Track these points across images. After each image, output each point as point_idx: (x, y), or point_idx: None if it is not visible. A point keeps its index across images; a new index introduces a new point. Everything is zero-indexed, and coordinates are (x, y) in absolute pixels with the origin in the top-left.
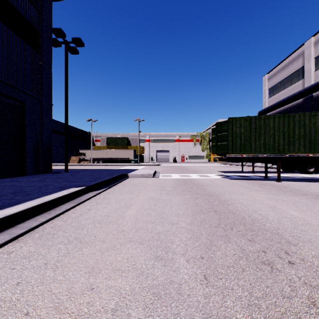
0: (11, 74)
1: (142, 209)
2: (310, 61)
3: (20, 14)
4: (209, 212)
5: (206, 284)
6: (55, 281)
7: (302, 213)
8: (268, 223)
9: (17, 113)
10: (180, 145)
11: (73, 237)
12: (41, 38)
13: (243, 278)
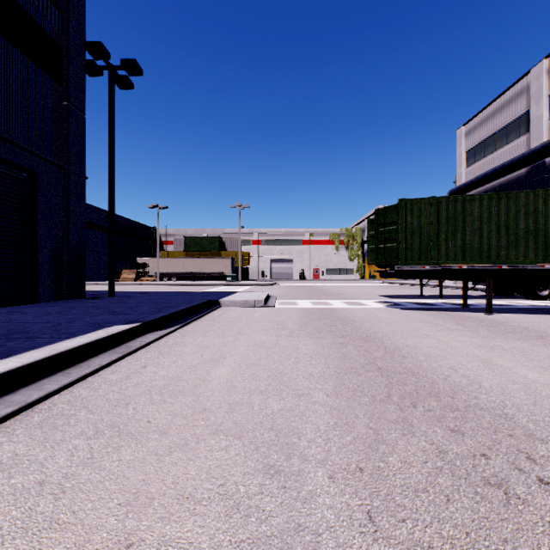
0: (11, 122)
1: (243, 366)
2: (540, 101)
3: (27, 15)
4: (367, 372)
5: (373, 534)
6: (53, 527)
7: (543, 373)
8: (484, 394)
9: (22, 192)
10: (312, 250)
11: (105, 422)
12: (65, 59)
13: (450, 519)
